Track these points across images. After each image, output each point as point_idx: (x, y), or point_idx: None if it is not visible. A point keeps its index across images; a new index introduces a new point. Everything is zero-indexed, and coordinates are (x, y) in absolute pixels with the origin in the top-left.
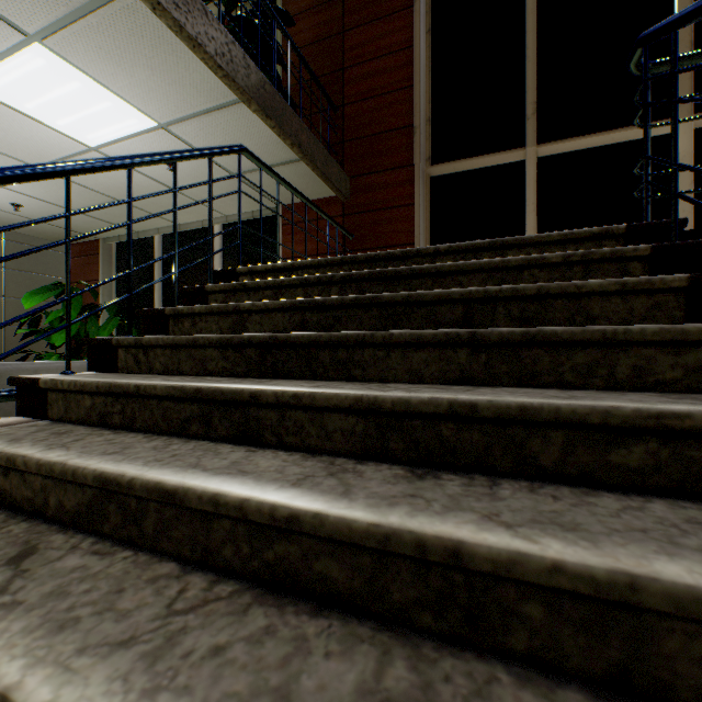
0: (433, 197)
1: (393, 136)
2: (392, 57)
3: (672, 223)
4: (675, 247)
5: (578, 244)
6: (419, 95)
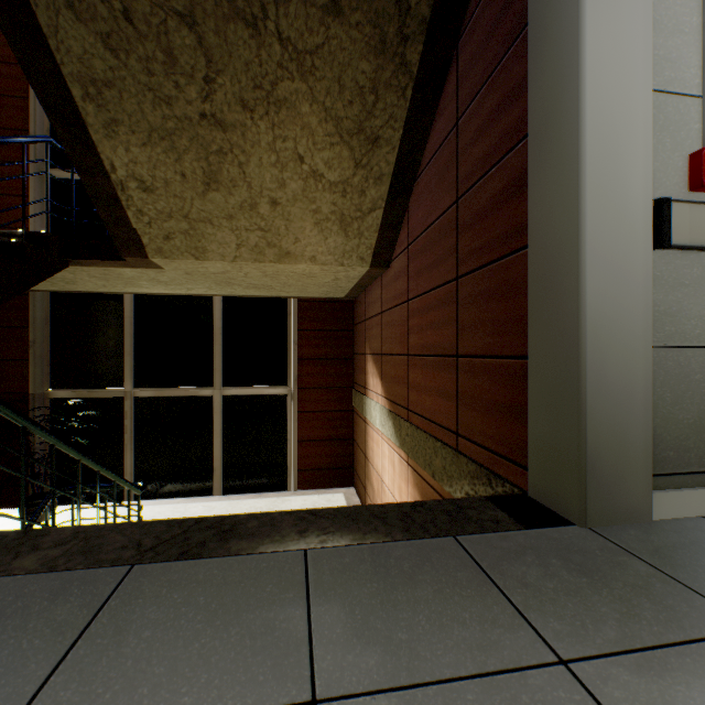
0: (54, 195)
1: (10, 134)
2: (9, 67)
3: (23, 233)
4: (5, 243)
5: (2, 237)
6: (34, 108)
